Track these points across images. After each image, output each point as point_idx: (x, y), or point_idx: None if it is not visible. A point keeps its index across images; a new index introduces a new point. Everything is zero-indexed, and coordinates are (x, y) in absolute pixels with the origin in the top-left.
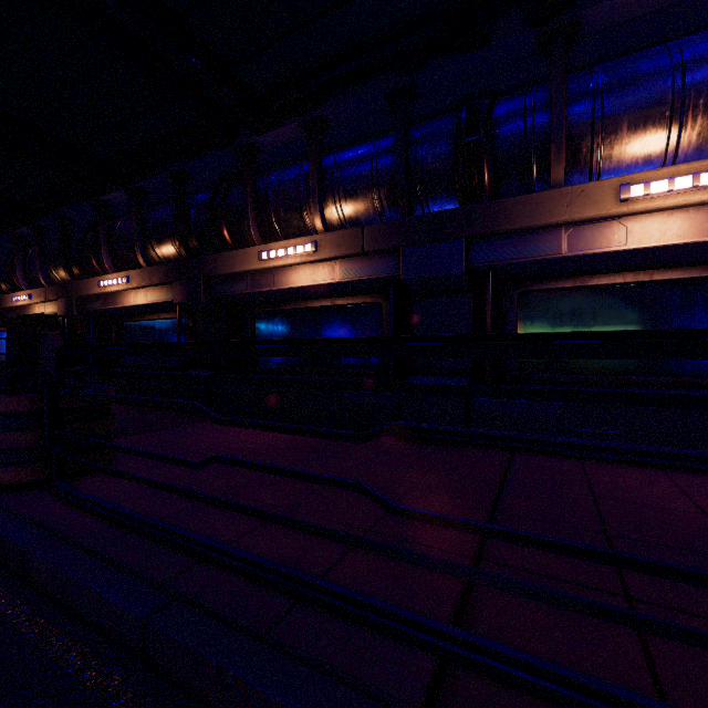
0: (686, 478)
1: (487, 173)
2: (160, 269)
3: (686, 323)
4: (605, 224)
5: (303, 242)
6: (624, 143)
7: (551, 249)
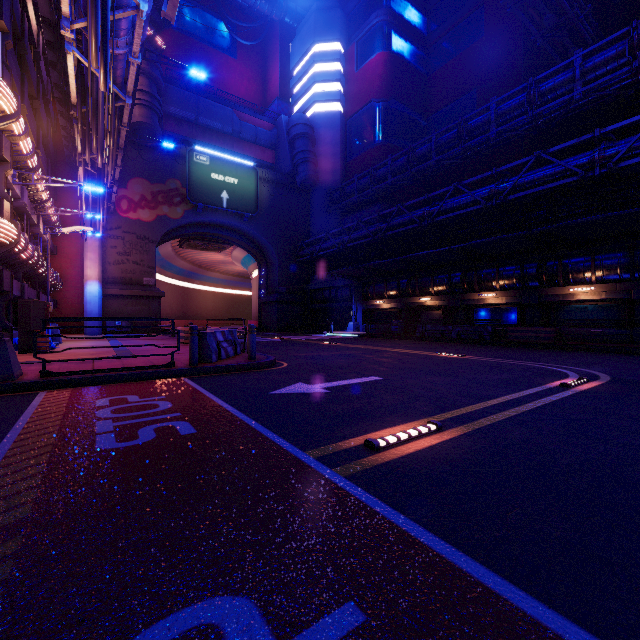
0: None
1: None
2: (514, 292)
3: None
4: None
5: (589, 286)
6: None
7: None
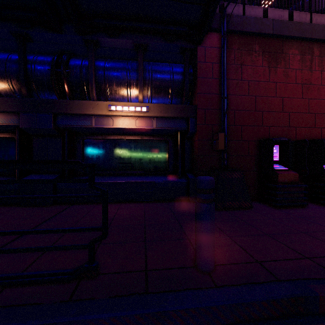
0: (125, 204)
1: (66, 87)
2: None
3: (136, 154)
4: (107, 117)
5: None
6: (115, 90)
7: (89, 123)
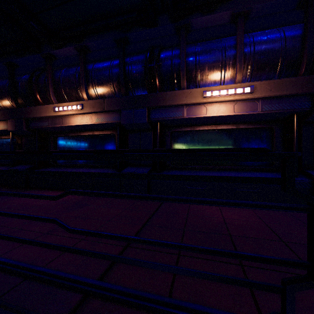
0: None
1: (157, 80)
2: None
3: (228, 145)
4: (199, 106)
5: (76, 104)
6: (207, 74)
7: (180, 114)
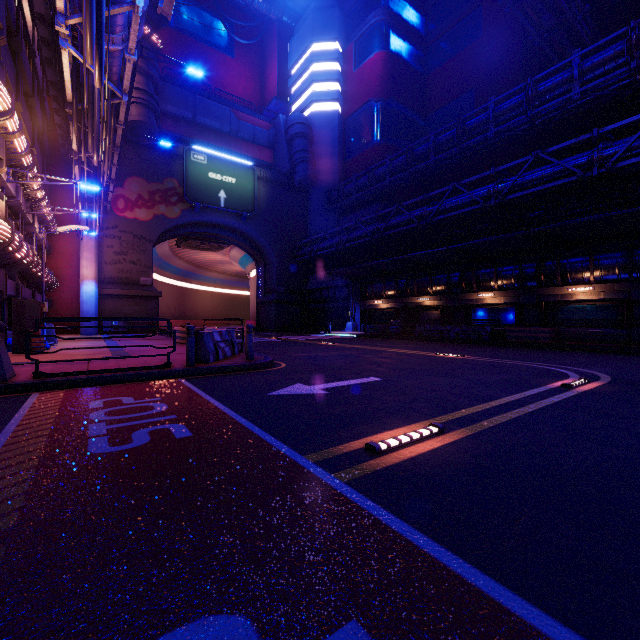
0: None
1: None
2: (513, 292)
3: None
4: None
5: (587, 286)
6: None
7: None
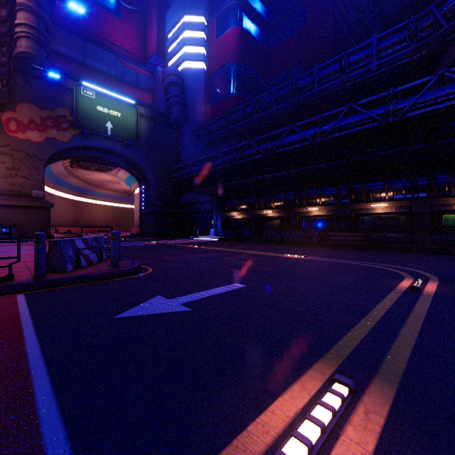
0: None
1: (435, 191)
2: (332, 206)
3: None
4: None
5: (384, 203)
6: None
7: (450, 208)
